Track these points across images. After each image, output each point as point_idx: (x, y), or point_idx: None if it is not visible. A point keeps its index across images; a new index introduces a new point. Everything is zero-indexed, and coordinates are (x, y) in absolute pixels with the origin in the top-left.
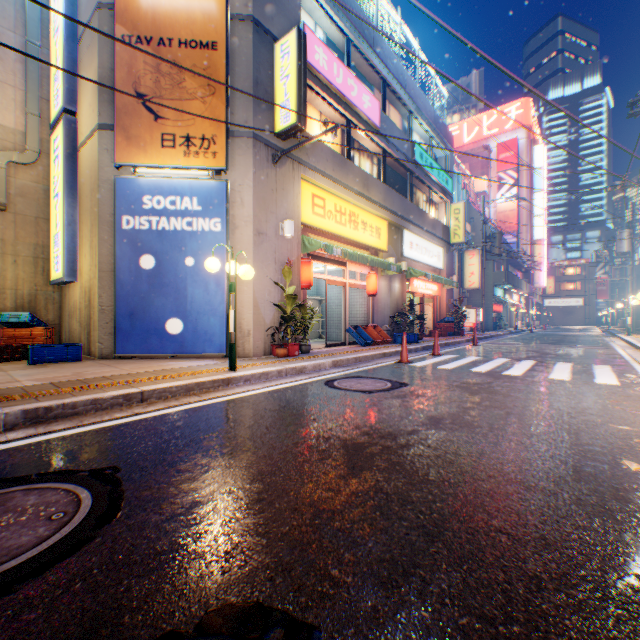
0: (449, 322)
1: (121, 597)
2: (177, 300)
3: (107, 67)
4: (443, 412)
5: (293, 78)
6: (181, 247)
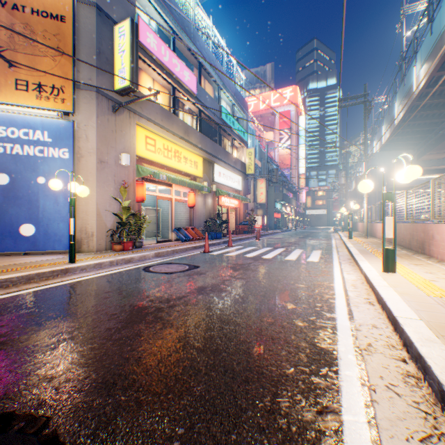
0: (245, 225)
1: None
2: (30, 209)
3: None
4: (210, 283)
5: (128, 53)
6: (34, 169)
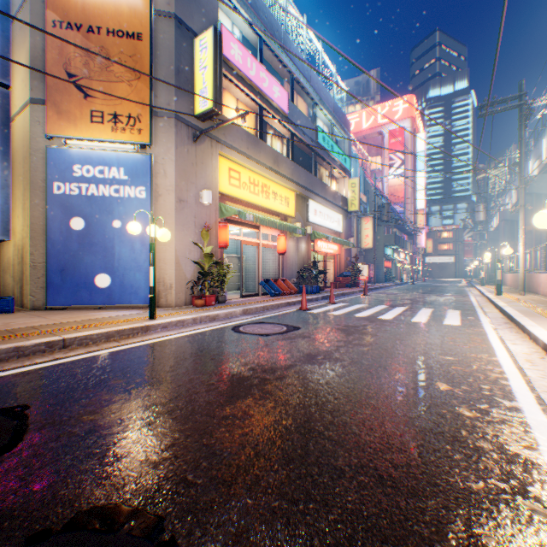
0: (347, 276)
1: (5, 508)
2: (105, 258)
3: (39, 47)
4: (320, 350)
5: (210, 69)
6: (109, 211)
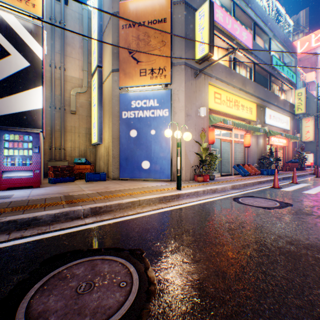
0: (294, 162)
1: None
2: (146, 152)
3: (115, 42)
4: None
5: (206, 28)
6: (148, 125)
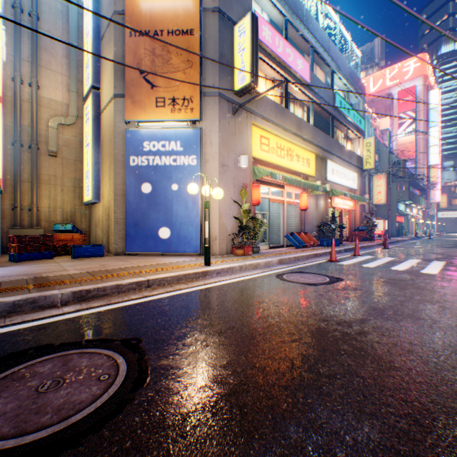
0: (362, 230)
1: None
2: (166, 214)
3: (120, 54)
4: (382, 304)
5: (248, 50)
6: (169, 177)
